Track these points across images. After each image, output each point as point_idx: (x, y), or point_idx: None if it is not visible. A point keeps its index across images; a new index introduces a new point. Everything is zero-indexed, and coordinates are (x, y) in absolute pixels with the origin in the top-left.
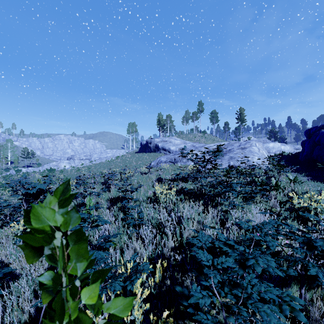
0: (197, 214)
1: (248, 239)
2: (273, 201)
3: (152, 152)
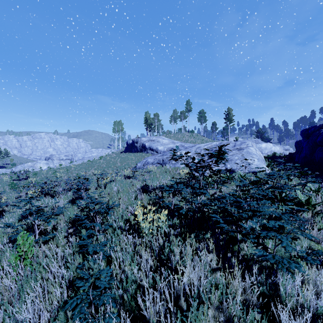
0: (208, 271)
1: None
2: (315, 233)
3: (138, 152)
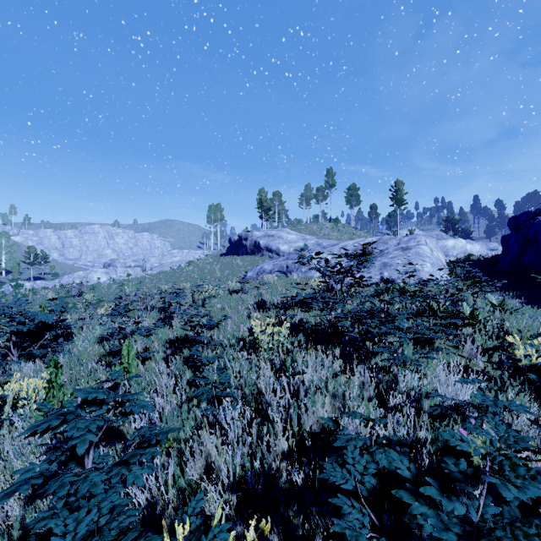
0: (331, 375)
1: (468, 474)
2: (469, 348)
3: (248, 255)
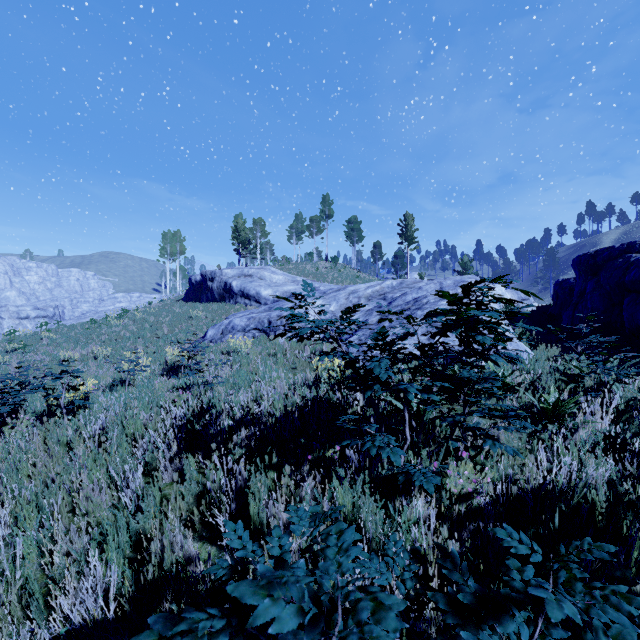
0: None
1: None
2: None
3: (215, 302)
